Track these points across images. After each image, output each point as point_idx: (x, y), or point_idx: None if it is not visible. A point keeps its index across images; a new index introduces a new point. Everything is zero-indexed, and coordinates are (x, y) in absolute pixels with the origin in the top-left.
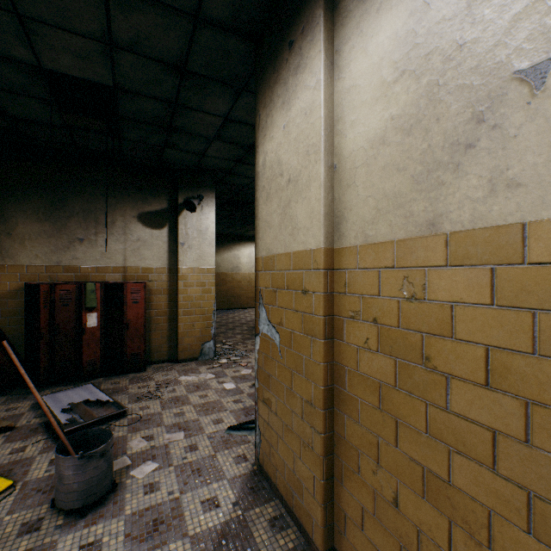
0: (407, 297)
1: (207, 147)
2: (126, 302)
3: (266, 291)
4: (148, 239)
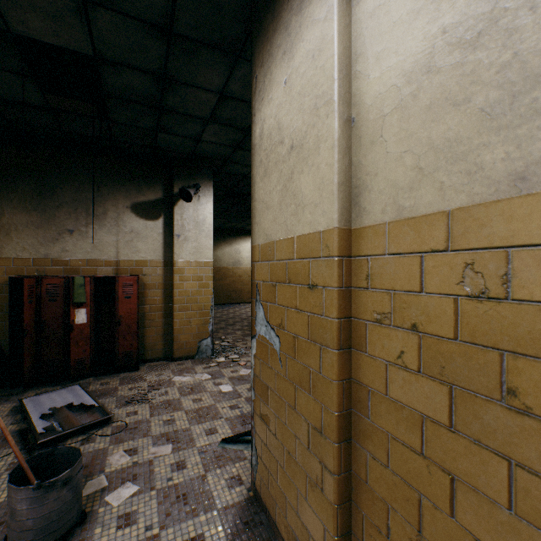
0: (472, 294)
1: (203, 131)
2: (118, 297)
3: (264, 285)
4: (142, 231)
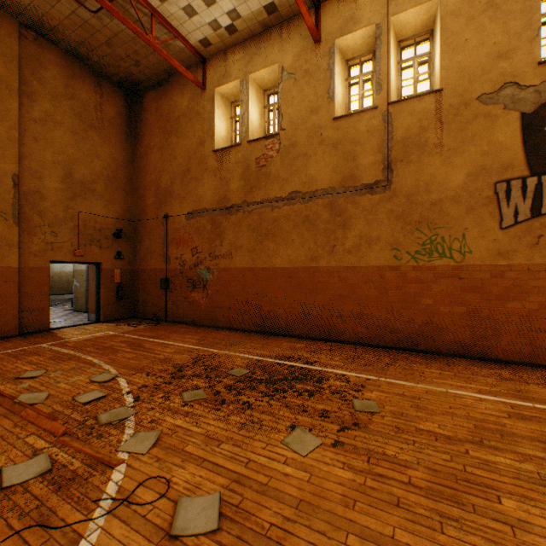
0: None
1: None
2: None
3: (76, 276)
4: None
